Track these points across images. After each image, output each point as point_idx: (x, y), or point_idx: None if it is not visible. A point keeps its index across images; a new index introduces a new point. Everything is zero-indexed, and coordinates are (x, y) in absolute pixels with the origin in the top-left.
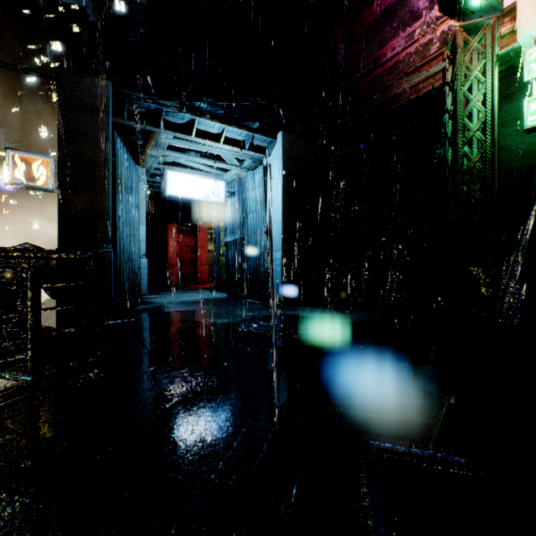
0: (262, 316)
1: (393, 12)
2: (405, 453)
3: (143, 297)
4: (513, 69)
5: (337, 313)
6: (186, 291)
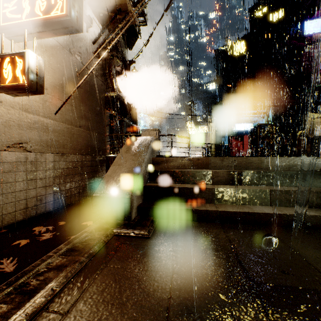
0: None
1: None
2: None
3: None
4: None
5: None
6: None
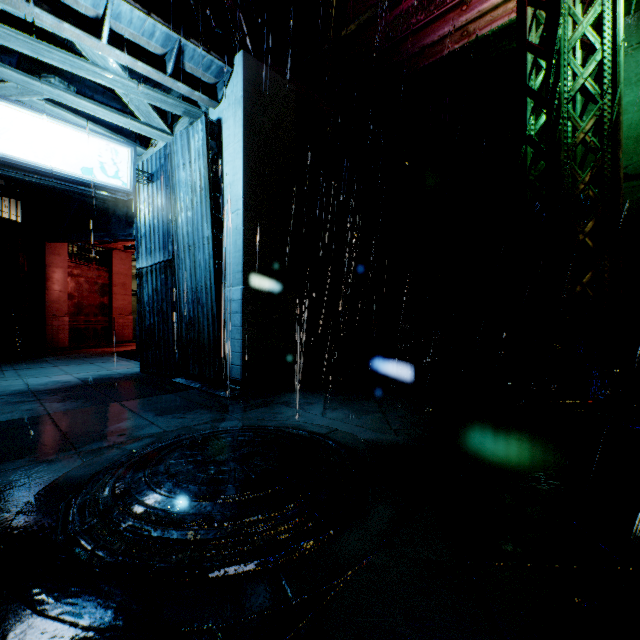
0: (172, 454)
1: None
2: None
3: None
4: None
5: (356, 410)
6: (69, 361)
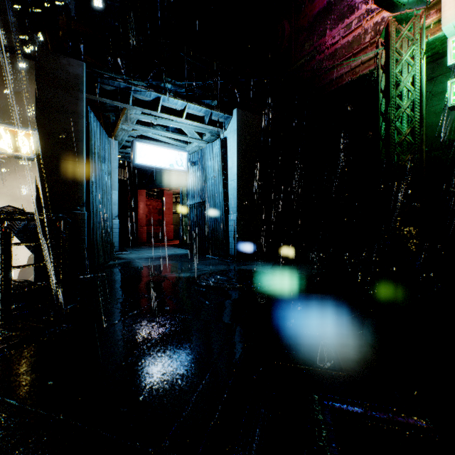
0: (219, 271)
1: (333, 6)
2: (360, 414)
3: (115, 253)
4: (438, 55)
5: (286, 268)
6: (153, 248)
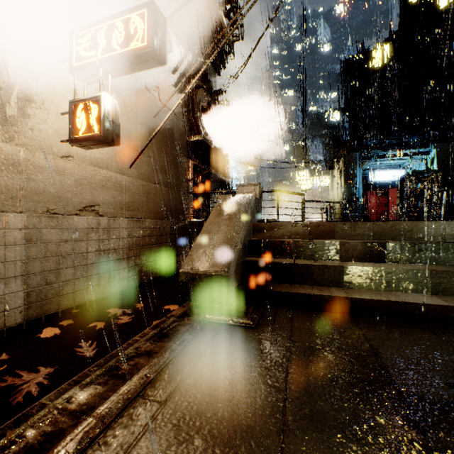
0: None
1: None
2: None
3: None
4: None
5: None
6: None
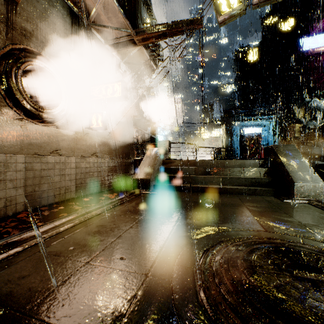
0: None
1: None
2: None
3: None
4: None
5: None
6: None
